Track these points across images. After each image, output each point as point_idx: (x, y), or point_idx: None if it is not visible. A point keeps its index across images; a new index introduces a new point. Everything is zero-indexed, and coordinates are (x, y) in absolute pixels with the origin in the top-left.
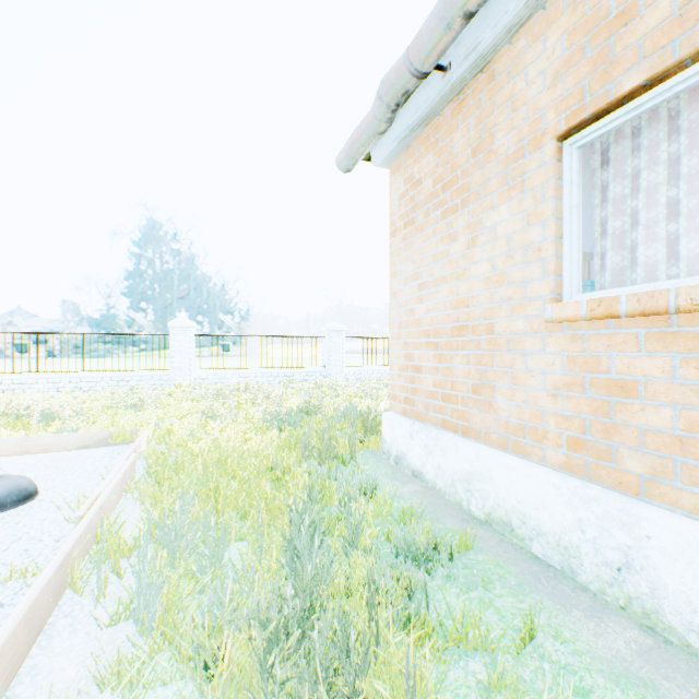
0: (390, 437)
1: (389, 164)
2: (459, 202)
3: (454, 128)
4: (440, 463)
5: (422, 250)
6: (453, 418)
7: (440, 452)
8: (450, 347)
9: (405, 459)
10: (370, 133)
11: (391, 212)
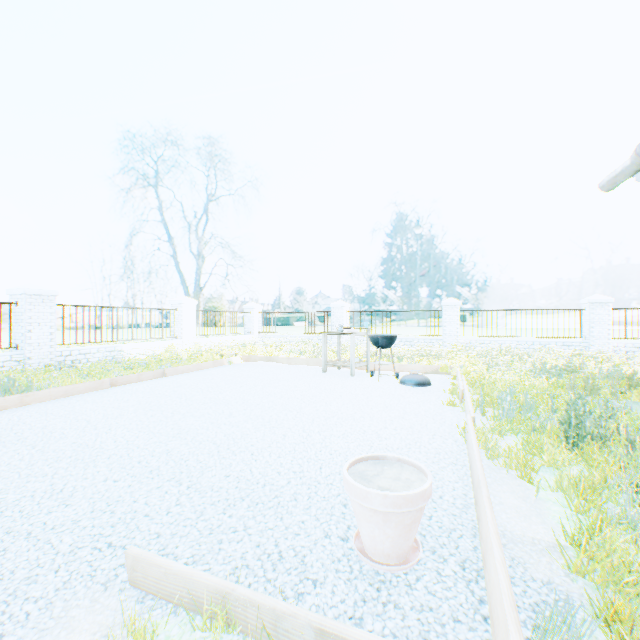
0: None
1: None
2: None
3: None
4: None
5: None
6: None
7: None
8: None
9: None
10: (629, 172)
11: None
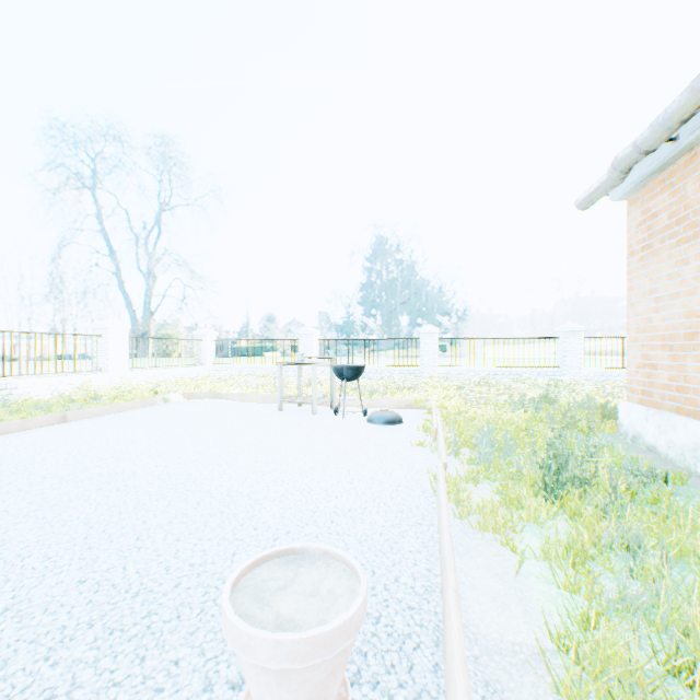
0: (626, 421)
1: (625, 198)
2: (690, 234)
3: (686, 176)
4: (670, 438)
5: (657, 270)
6: (685, 405)
7: (670, 430)
8: (682, 349)
9: (640, 437)
10: (605, 188)
11: (628, 237)
